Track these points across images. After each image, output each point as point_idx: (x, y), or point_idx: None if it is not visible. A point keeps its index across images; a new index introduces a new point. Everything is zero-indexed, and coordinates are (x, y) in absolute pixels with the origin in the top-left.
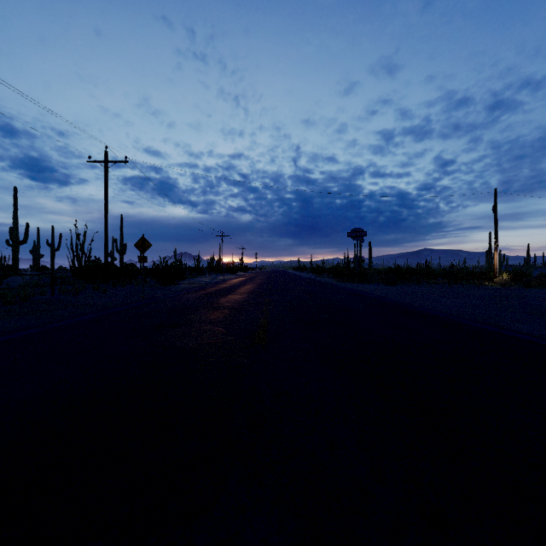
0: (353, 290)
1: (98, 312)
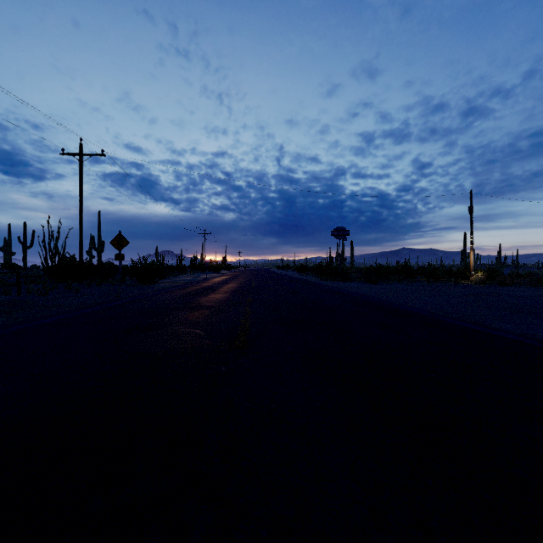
0: (336, 288)
1: (66, 314)
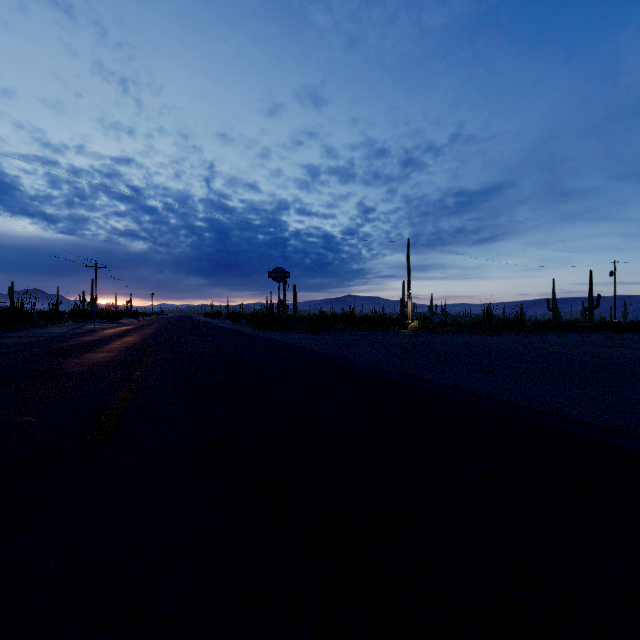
0: (272, 341)
1: None
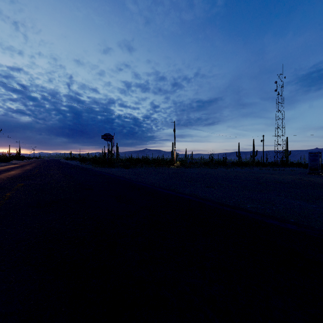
0: (102, 172)
1: None
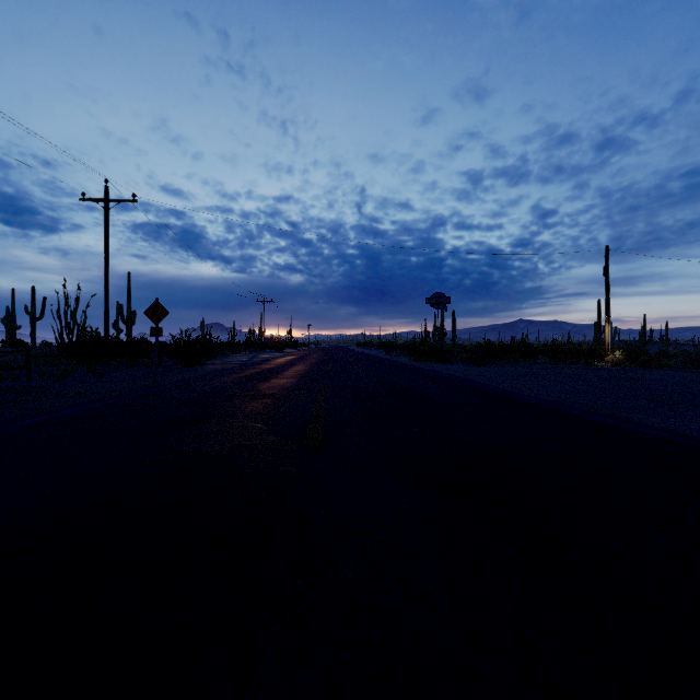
0: (434, 372)
1: (91, 404)
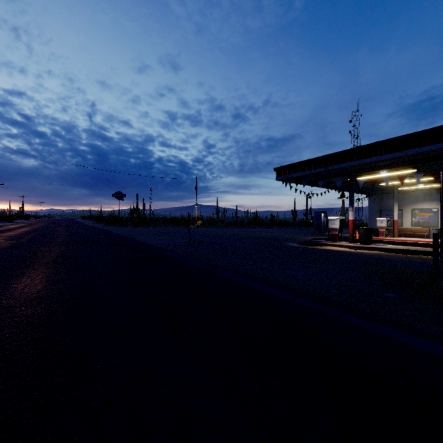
0: (100, 229)
1: None
